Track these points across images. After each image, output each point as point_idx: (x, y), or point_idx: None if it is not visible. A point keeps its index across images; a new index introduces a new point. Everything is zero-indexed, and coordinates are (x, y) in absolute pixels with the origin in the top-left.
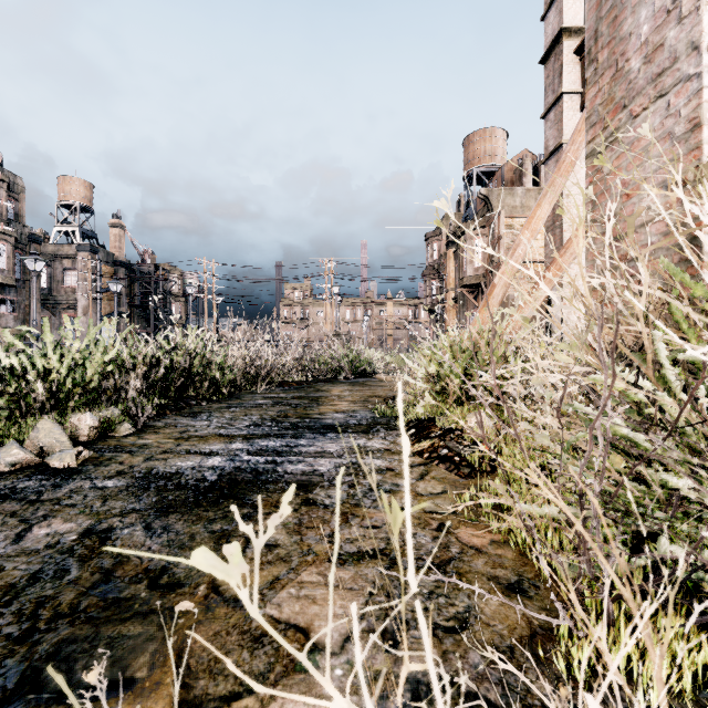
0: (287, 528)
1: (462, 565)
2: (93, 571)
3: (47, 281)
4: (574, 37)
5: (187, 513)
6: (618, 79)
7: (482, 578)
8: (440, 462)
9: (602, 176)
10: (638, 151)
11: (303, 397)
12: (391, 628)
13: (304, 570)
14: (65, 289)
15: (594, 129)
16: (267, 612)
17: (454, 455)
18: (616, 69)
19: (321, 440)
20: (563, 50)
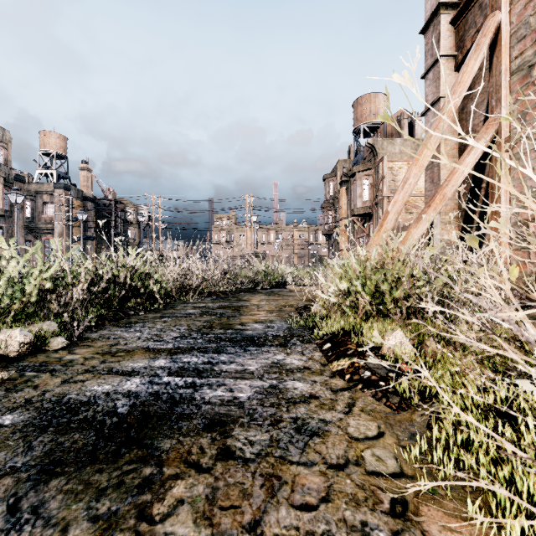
0: (194, 509)
1: None
2: None
3: (30, 212)
4: (450, 10)
5: (74, 477)
6: None
7: None
8: (365, 387)
9: (535, 89)
10: None
11: (227, 307)
12: None
13: None
14: (45, 218)
15: (523, 43)
16: None
17: (378, 378)
18: None
19: (241, 356)
20: (441, 21)
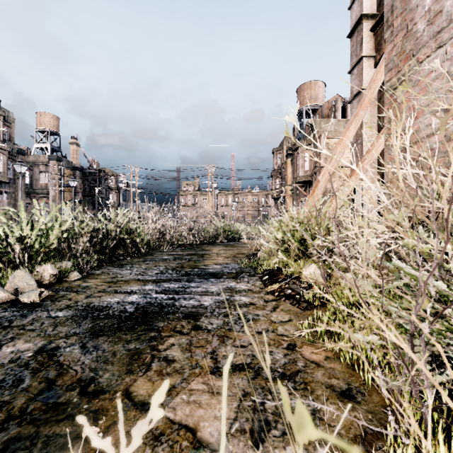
0: (181, 347)
1: (307, 376)
2: (40, 381)
3: (29, 179)
4: (370, 20)
5: (112, 336)
6: (408, 37)
7: (322, 386)
8: (286, 299)
9: (396, 104)
10: (423, 85)
11: (194, 254)
12: (257, 428)
13: (193, 380)
14: (41, 184)
15: (391, 73)
16: (165, 414)
17: (295, 294)
18: (407, 30)
19: (205, 283)
20: (363, 28)
